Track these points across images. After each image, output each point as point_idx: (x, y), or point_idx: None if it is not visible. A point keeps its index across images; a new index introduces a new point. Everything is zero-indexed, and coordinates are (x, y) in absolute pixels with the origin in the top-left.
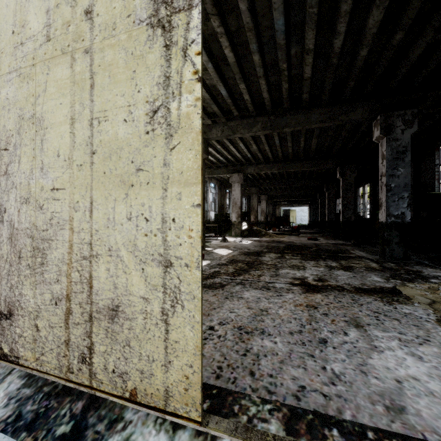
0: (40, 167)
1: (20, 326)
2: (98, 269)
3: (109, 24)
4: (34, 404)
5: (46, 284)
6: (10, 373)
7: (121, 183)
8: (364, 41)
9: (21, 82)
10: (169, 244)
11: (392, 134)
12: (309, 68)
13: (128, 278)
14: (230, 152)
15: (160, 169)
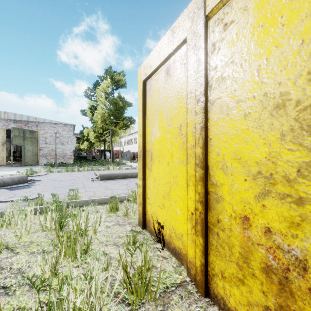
0: None
1: None
2: None
3: None
4: None
5: None
6: None
7: None
8: None
9: None
10: (3, 157)
11: None
12: None
13: (0, 159)
14: None
15: (3, 153)
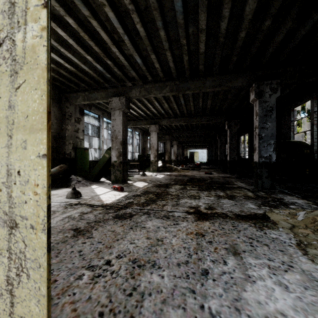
0: None
1: None
2: None
3: None
4: None
5: None
6: None
7: None
8: (243, 25)
9: None
10: (14, 201)
11: (263, 98)
12: (203, 44)
13: None
14: (148, 109)
15: (5, 112)
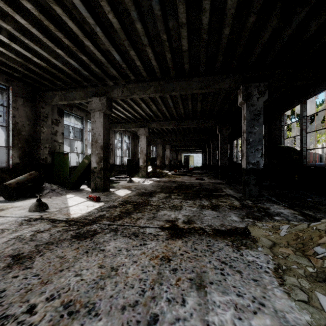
0: None
1: None
2: None
3: None
4: None
5: None
6: None
7: None
8: (226, 21)
9: None
10: None
11: (250, 101)
12: (185, 41)
13: None
14: (136, 111)
15: None
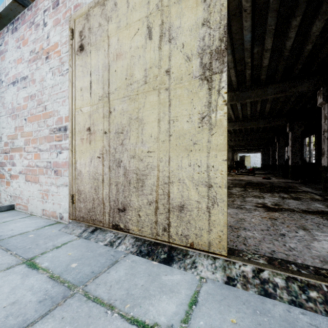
0: (141, 142)
1: (130, 215)
2: (173, 188)
3: (179, 77)
4: (145, 247)
5: (144, 195)
6: (126, 236)
7: (185, 149)
8: (309, 40)
9: (130, 102)
10: (211, 177)
11: None
12: (266, 60)
13: (189, 192)
14: None
15: (206, 143)
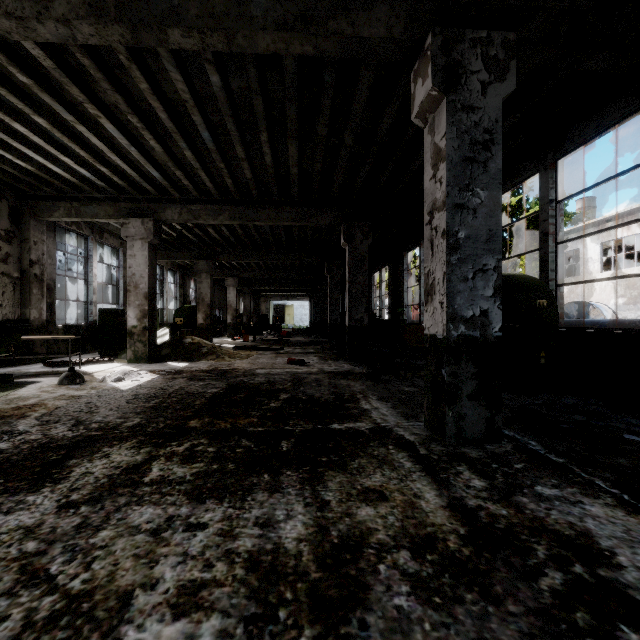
0: None
1: None
2: None
3: None
4: None
5: None
6: None
7: None
8: None
9: None
10: None
11: (461, 91)
12: None
13: None
14: (101, 156)
15: None
